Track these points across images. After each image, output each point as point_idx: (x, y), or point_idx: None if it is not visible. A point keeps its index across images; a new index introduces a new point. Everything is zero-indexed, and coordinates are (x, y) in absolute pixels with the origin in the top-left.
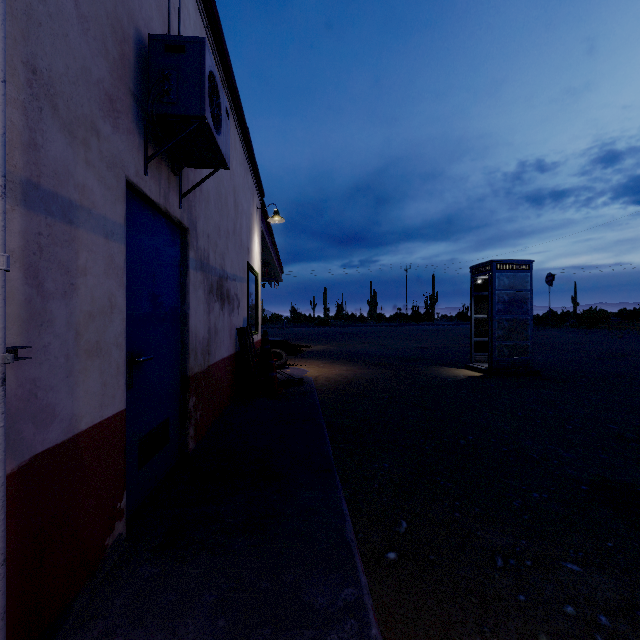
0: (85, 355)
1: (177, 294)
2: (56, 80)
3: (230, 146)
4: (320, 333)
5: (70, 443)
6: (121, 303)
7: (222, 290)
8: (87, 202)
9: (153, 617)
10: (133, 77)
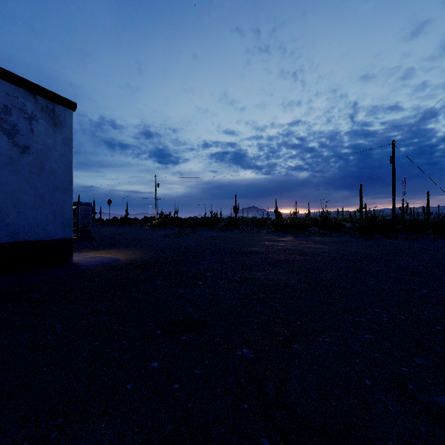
0: None
1: None
2: None
3: None
4: None
5: None
6: None
7: None
8: None
9: None
10: None
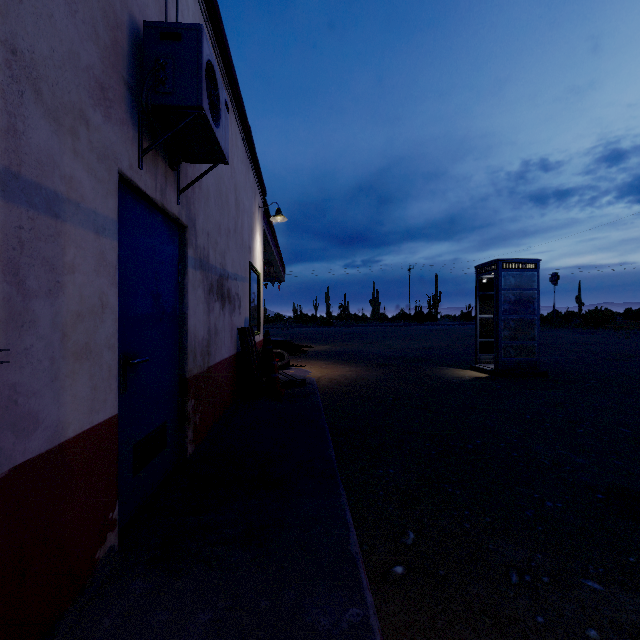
0: (73, 358)
1: (175, 293)
2: (39, 63)
3: (231, 143)
4: (323, 333)
5: (56, 452)
6: (113, 302)
7: (223, 289)
8: (75, 195)
9: (143, 639)
10: (127, 65)
